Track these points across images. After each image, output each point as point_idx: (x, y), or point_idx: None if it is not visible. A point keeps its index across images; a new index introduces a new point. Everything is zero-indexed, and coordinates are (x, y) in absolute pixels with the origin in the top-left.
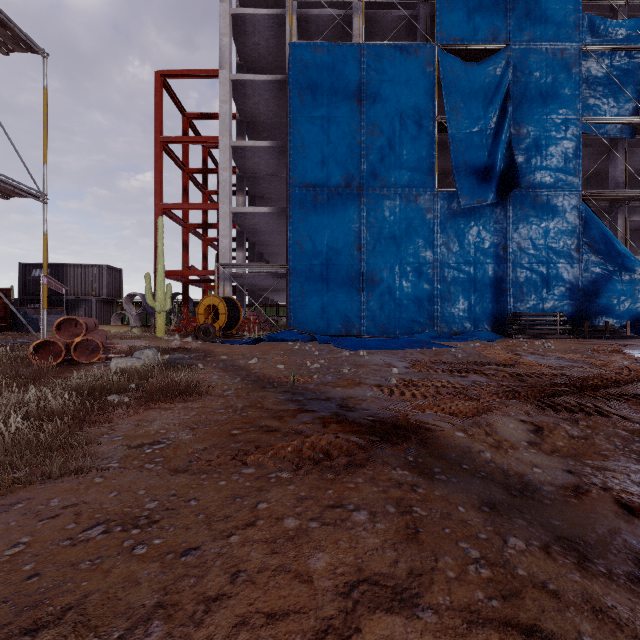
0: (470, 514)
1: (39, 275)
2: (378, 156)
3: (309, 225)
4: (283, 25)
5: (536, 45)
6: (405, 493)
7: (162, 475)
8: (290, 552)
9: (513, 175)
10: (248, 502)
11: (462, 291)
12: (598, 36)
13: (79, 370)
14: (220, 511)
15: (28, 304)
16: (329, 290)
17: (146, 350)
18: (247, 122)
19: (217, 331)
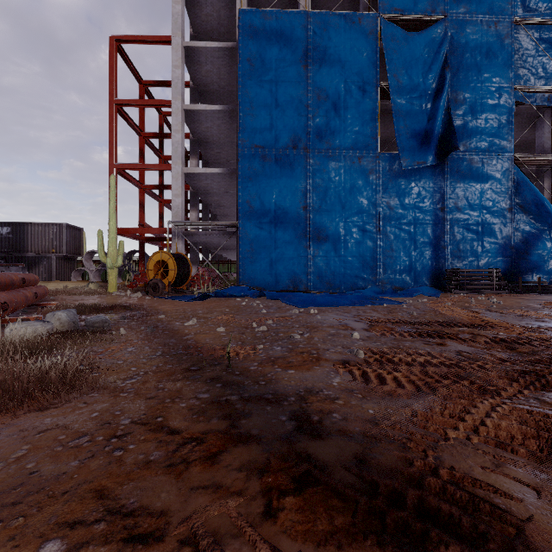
0: None
1: (0, 233)
2: (324, 119)
3: (258, 184)
4: None
5: (472, 17)
6: None
7: None
8: None
9: (451, 139)
10: None
11: (403, 248)
12: (529, 10)
13: None
14: None
15: None
16: (277, 247)
17: (58, 311)
18: (200, 90)
19: (166, 287)
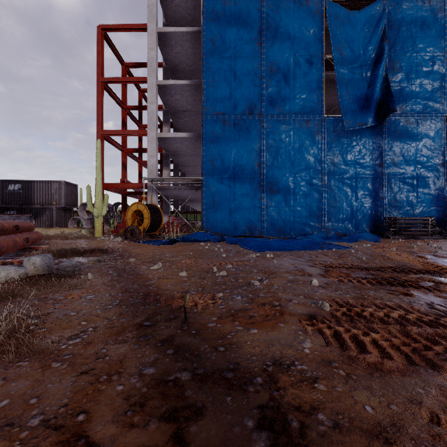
0: None
1: (13, 189)
2: (276, 89)
3: (219, 146)
4: None
5: None
6: None
7: None
8: None
9: (389, 102)
10: None
11: (345, 199)
12: None
13: None
14: None
15: (5, 211)
16: (235, 199)
17: (34, 256)
18: (171, 69)
19: (142, 232)
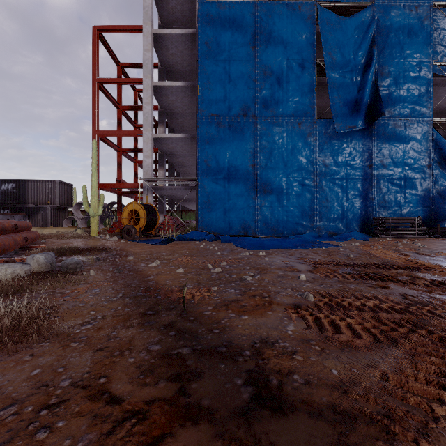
0: None
1: (7, 188)
2: (269, 91)
3: (214, 147)
4: None
5: (396, 2)
6: None
7: None
8: None
9: (378, 106)
10: None
11: (336, 199)
12: None
13: None
14: None
15: None
16: (230, 199)
17: (37, 254)
18: (167, 70)
19: (138, 232)
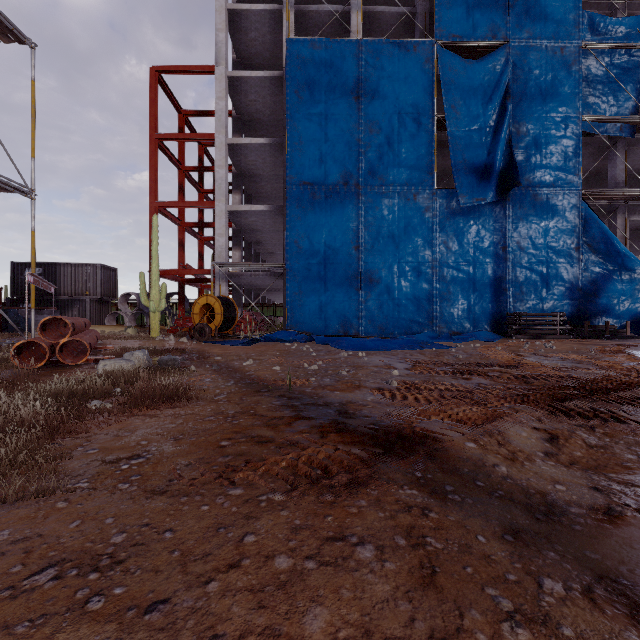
0: (492, 545)
1: None
2: (376, 154)
3: (306, 224)
4: (280, 21)
5: (536, 42)
6: (416, 519)
7: (136, 498)
8: (281, 606)
9: (513, 173)
10: (233, 534)
11: (461, 291)
12: (598, 34)
13: (65, 372)
14: (199, 546)
15: (20, 304)
16: (327, 290)
17: (136, 351)
18: (244, 120)
19: (213, 331)
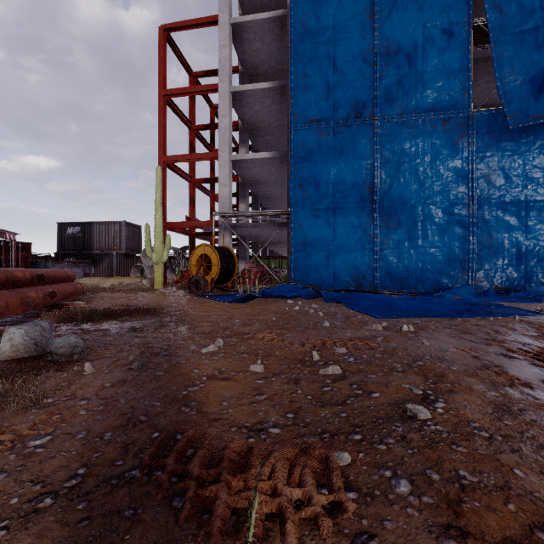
0: None
1: (72, 232)
2: (395, 77)
3: (312, 165)
4: None
5: None
6: None
7: None
8: None
9: None
10: None
11: (508, 235)
12: None
13: None
14: None
15: (64, 258)
16: (335, 238)
17: (13, 327)
18: (249, 74)
19: (209, 284)
